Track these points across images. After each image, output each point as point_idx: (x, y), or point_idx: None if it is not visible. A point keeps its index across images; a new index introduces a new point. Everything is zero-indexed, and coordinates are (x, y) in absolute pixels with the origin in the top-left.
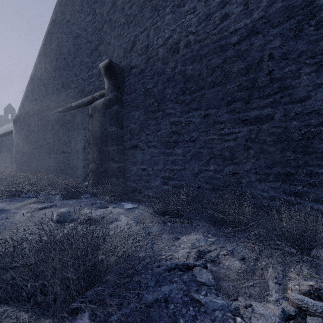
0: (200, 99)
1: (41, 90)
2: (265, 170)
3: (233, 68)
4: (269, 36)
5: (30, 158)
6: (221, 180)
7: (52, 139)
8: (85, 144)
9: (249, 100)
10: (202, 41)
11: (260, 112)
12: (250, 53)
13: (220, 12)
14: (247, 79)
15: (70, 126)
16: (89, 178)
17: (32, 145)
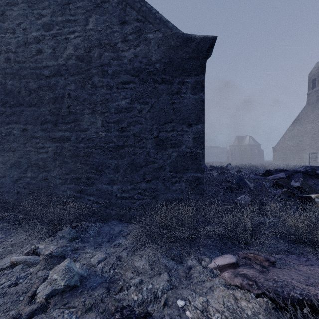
0: (20, 114)
1: None
2: (65, 176)
3: (46, 96)
4: (68, 80)
5: None
6: (36, 185)
7: None
8: None
9: (56, 123)
10: (21, 63)
11: (63, 133)
12: (57, 88)
13: (36, 46)
14: (55, 107)
15: None
16: None
17: None
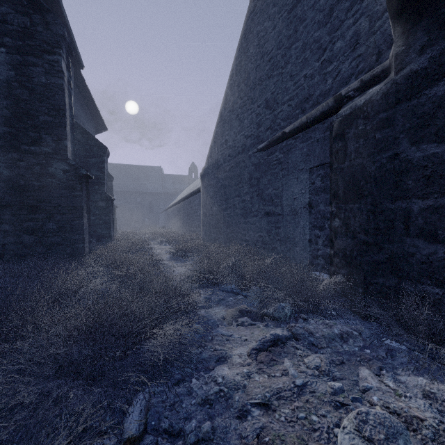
0: None
1: (233, 126)
2: None
3: None
4: None
5: (218, 222)
6: None
7: (248, 194)
8: (311, 199)
9: None
10: None
11: None
12: None
13: None
14: None
15: (281, 170)
16: (332, 270)
17: (222, 205)
